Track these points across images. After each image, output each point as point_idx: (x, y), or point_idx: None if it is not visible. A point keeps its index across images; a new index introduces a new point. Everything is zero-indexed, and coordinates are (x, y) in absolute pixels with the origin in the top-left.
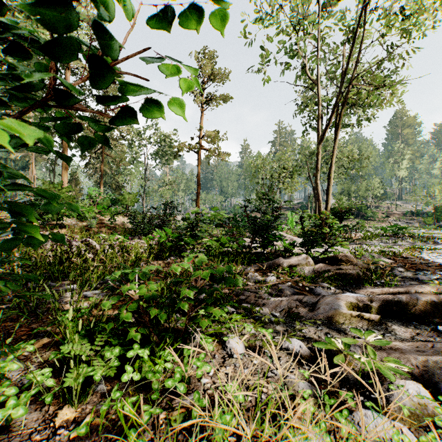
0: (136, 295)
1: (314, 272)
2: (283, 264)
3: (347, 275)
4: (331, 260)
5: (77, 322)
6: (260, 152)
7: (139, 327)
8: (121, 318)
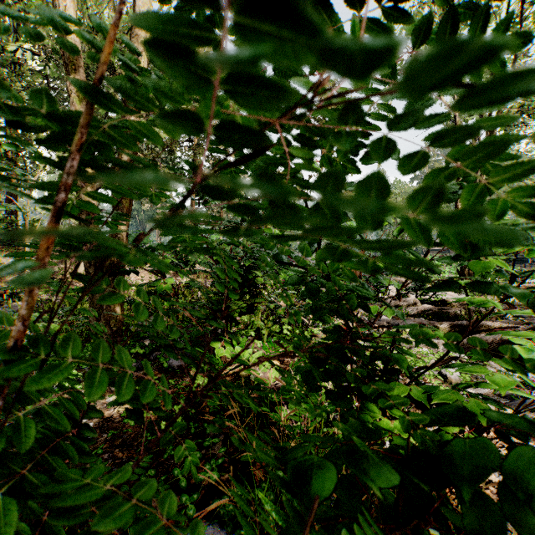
0: (283, 305)
1: (417, 311)
2: (390, 304)
3: (445, 314)
4: (440, 303)
5: (252, 319)
6: (398, 181)
7: (283, 324)
8: (278, 313)
